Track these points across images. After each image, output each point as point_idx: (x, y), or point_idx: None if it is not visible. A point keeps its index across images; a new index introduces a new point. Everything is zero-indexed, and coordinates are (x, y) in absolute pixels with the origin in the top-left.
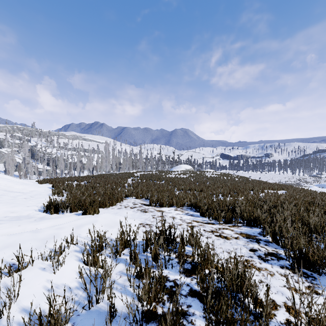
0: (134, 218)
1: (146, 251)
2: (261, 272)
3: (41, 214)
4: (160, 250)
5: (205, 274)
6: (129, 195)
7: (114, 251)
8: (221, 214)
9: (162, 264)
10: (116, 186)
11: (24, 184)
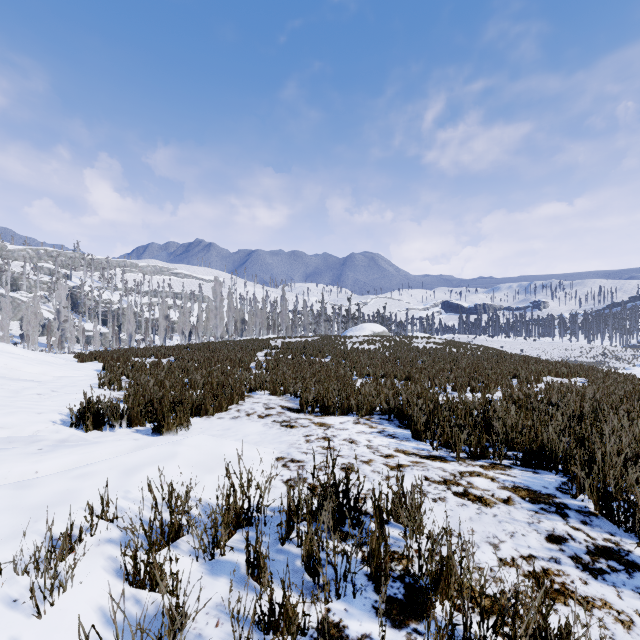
0: (266, 441)
1: (288, 538)
2: (595, 613)
3: (63, 431)
4: (323, 536)
5: (452, 638)
6: (258, 388)
7: (208, 544)
8: (460, 437)
9: (329, 586)
10: (233, 368)
11: (45, 363)
